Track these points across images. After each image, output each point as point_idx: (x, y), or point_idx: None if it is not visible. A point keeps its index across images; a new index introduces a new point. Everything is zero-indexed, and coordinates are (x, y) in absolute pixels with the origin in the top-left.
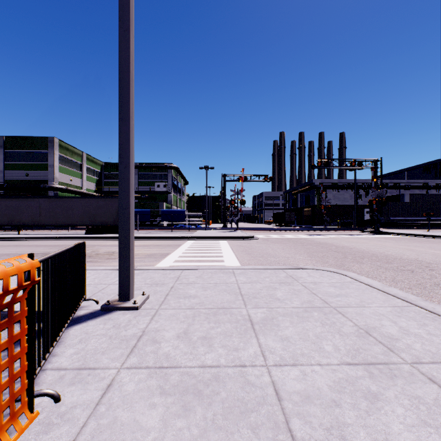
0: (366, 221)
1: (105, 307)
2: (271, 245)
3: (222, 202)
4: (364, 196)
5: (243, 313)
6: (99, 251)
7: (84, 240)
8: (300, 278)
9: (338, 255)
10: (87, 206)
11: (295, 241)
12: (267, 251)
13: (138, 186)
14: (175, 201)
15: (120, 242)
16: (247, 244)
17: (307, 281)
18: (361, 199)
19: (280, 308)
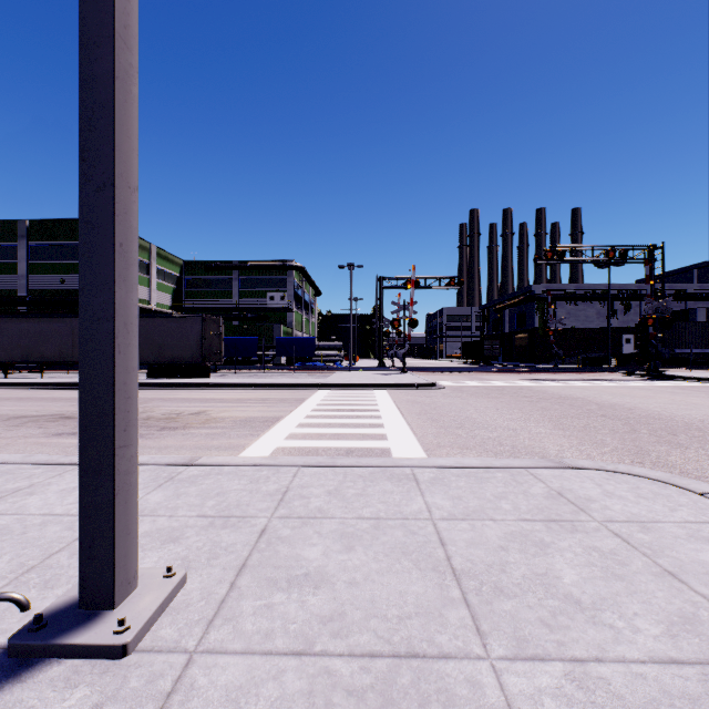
0: (627, 356)
1: (20, 645)
2: (472, 401)
3: (377, 324)
4: (622, 313)
5: (489, 700)
6: (155, 411)
7: (140, 388)
8: (590, 503)
9: (616, 424)
10: (149, 330)
11: (514, 393)
12: (468, 415)
13: (240, 298)
14: (299, 323)
15: (85, 427)
16: (425, 398)
17: (615, 515)
18: (616, 318)
19: (611, 663)
